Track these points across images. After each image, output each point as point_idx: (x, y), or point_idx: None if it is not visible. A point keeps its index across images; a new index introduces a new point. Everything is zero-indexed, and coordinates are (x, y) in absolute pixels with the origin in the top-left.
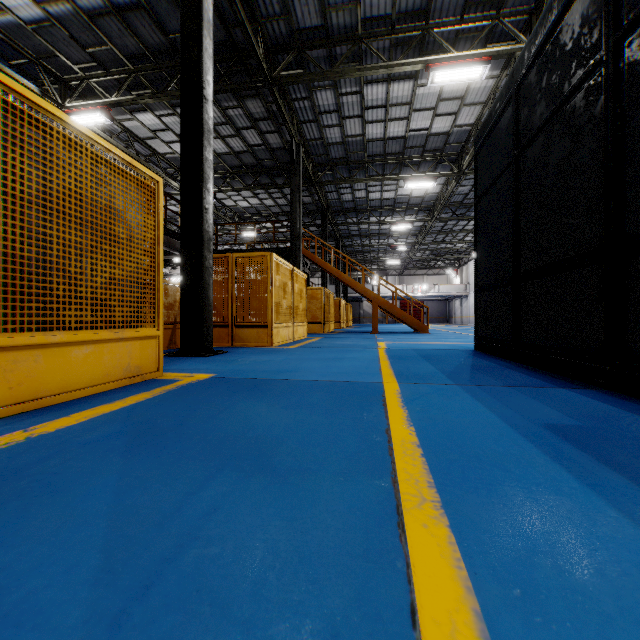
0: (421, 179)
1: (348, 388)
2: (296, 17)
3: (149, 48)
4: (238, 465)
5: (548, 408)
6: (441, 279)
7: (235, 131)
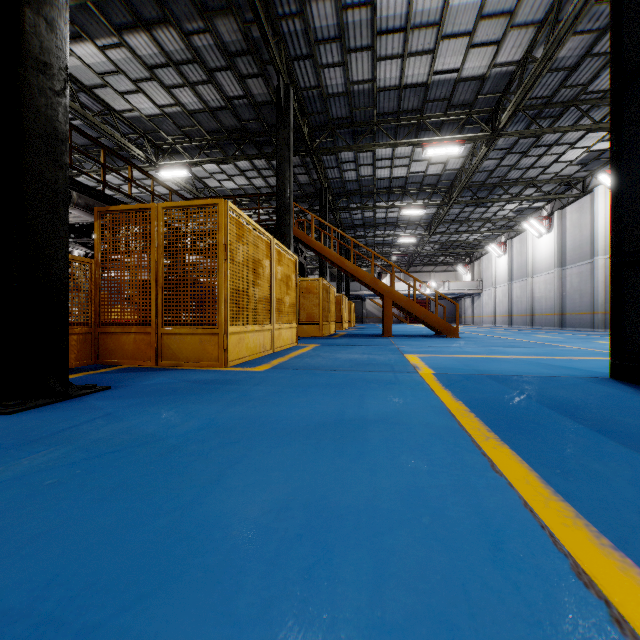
0: (444, 143)
1: None
2: None
3: None
4: None
5: None
6: (449, 276)
7: (206, 74)
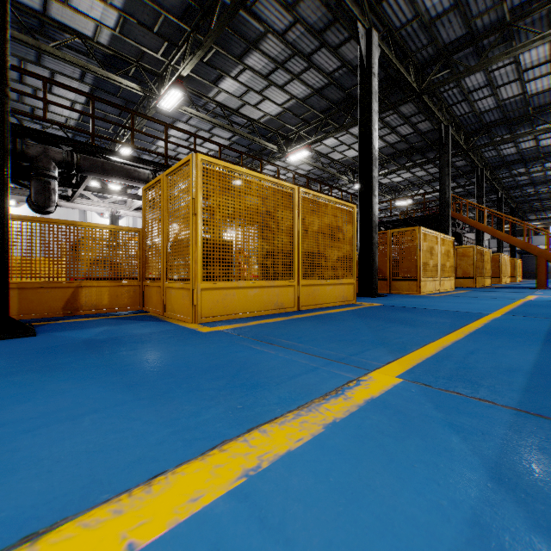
0: None
1: (461, 313)
2: (441, 39)
3: (334, 102)
4: (398, 323)
5: None
6: None
7: (390, 130)
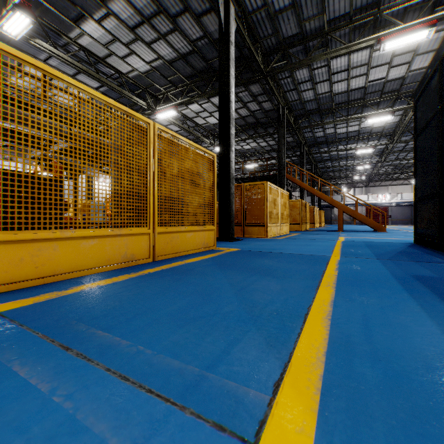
0: (380, 115)
1: (310, 257)
2: (282, 32)
3: (197, 70)
4: (260, 274)
5: (426, 270)
6: (405, 188)
7: (243, 105)
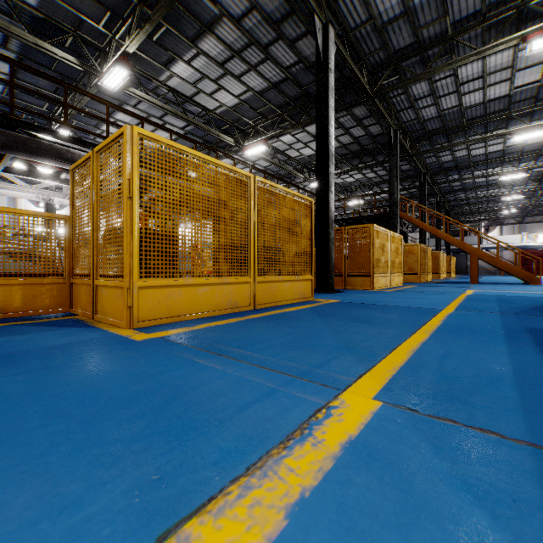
0: (532, 129)
1: (417, 309)
2: (392, 44)
3: (290, 98)
4: (359, 322)
5: None
6: None
7: (344, 131)
